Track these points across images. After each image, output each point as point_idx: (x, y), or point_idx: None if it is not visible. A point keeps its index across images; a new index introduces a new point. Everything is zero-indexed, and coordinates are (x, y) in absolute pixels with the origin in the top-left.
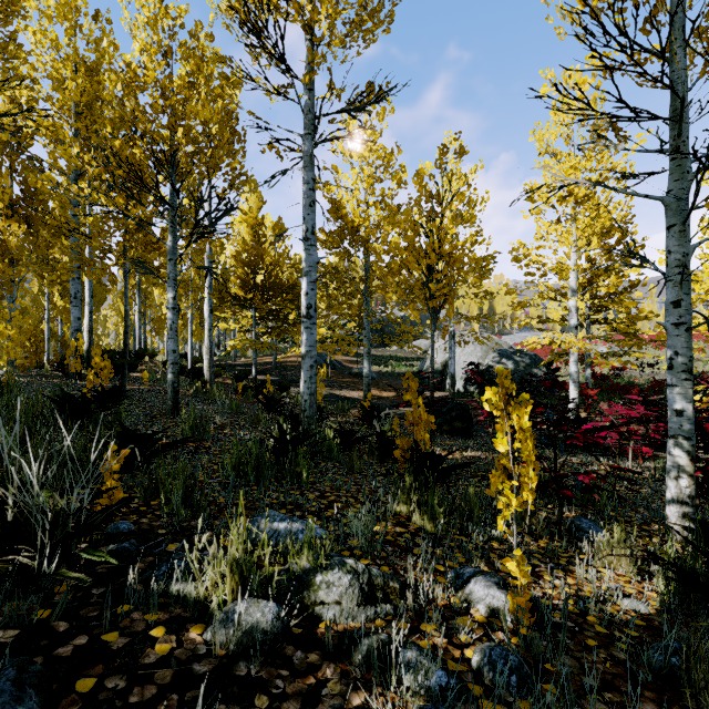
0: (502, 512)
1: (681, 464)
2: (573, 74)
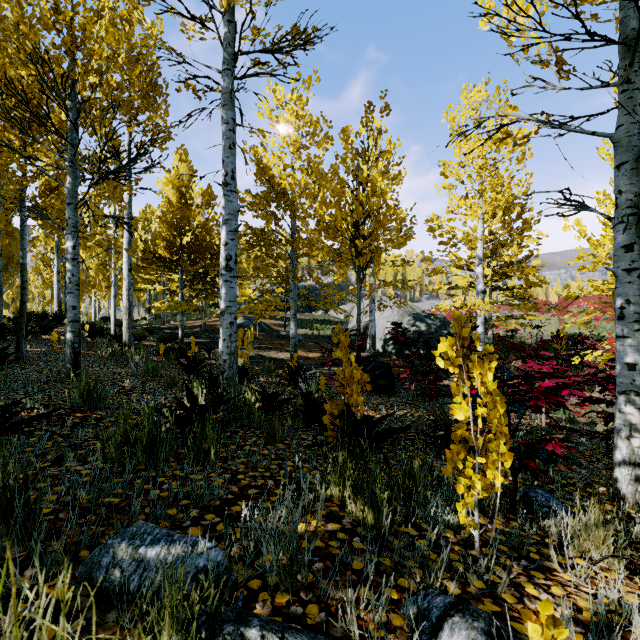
0: (460, 495)
1: (634, 422)
2: (514, 4)
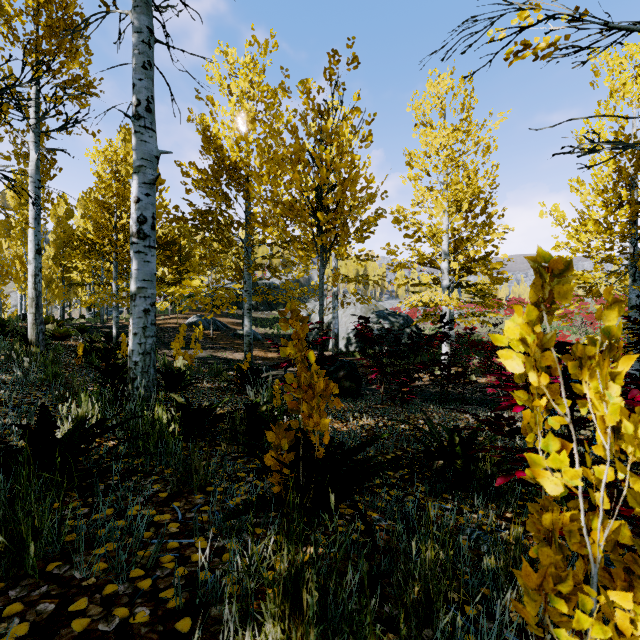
0: None
1: None
2: None
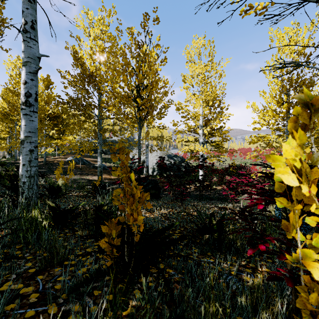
0: None
1: None
2: None
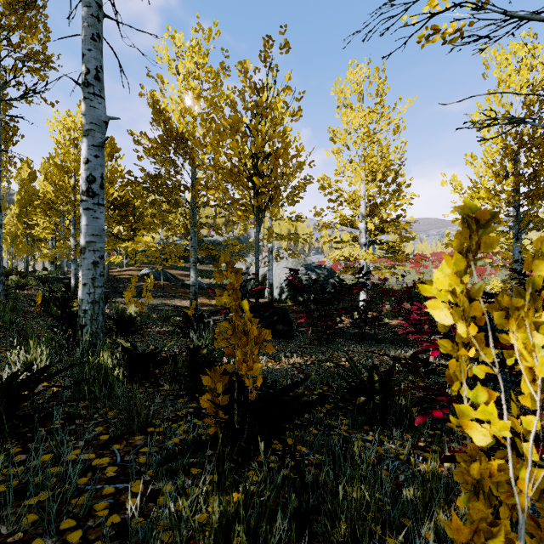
0: None
1: None
2: None
